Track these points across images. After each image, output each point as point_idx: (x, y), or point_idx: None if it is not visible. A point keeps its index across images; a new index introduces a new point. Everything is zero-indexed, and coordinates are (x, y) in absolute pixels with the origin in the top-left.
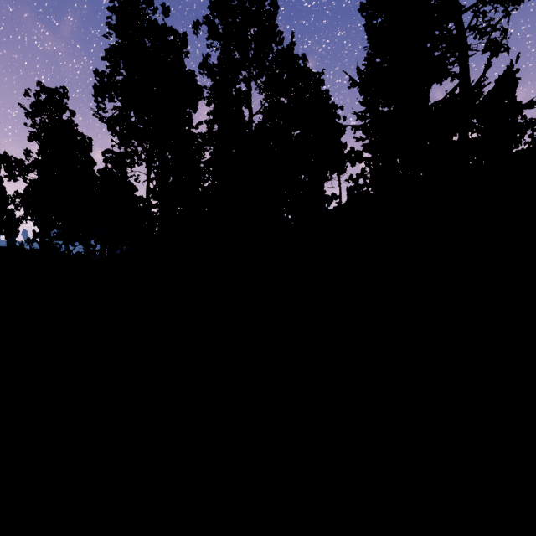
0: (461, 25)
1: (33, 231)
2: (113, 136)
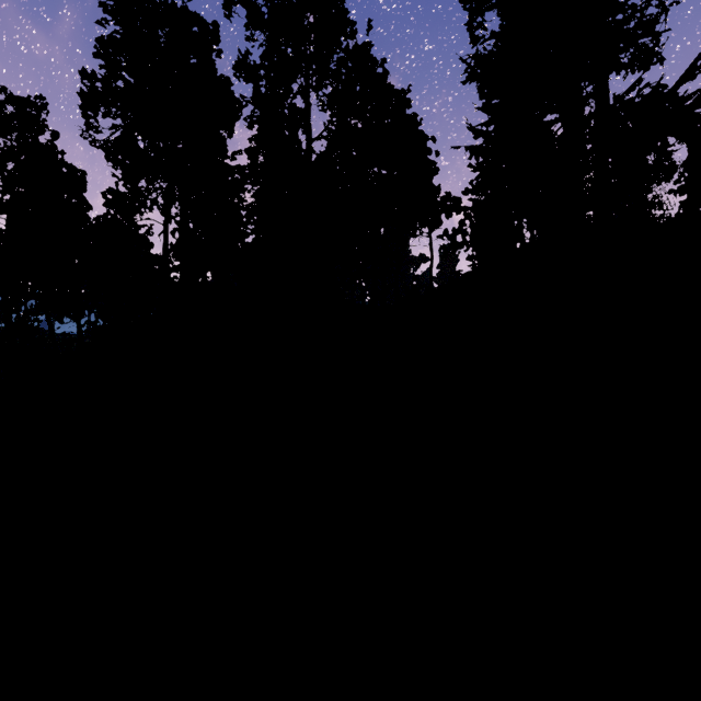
0: None
1: None
2: (115, 168)
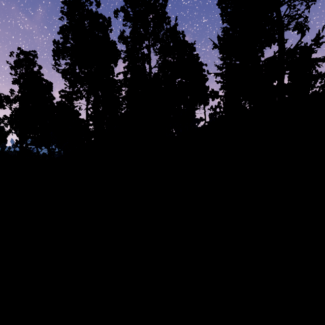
0: (279, 14)
1: (16, 140)
2: (65, 81)
